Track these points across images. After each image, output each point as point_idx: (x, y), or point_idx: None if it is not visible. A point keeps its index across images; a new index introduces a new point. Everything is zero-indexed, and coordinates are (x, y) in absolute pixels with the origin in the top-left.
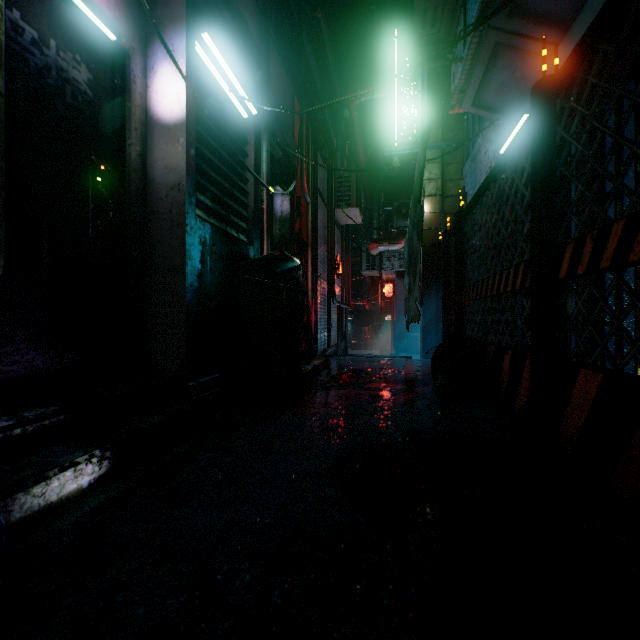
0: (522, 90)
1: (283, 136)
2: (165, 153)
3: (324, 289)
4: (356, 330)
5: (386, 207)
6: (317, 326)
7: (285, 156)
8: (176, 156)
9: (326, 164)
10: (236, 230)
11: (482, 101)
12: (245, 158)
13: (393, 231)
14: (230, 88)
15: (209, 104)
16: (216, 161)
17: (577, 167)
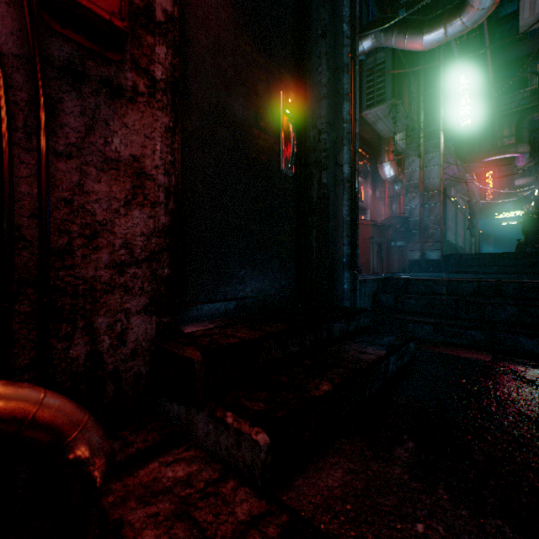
0: None
1: None
2: None
3: None
4: None
5: None
6: None
7: None
8: None
9: None
10: None
11: None
12: None
13: None
14: None
15: None
16: None
17: None
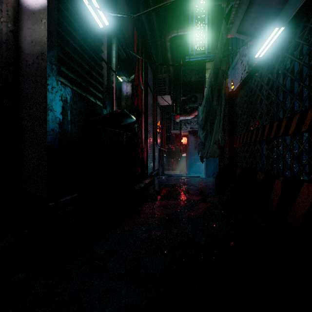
0: (268, 20)
1: (127, 46)
2: (32, 31)
3: (151, 139)
4: (167, 161)
5: (183, 97)
6: (147, 159)
7: (128, 59)
8: (40, 33)
9: (152, 71)
10: (94, 98)
11: (243, 29)
12: (101, 53)
13: (187, 109)
14: (88, 2)
15: (72, 8)
16: (77, 48)
17: (310, 60)
